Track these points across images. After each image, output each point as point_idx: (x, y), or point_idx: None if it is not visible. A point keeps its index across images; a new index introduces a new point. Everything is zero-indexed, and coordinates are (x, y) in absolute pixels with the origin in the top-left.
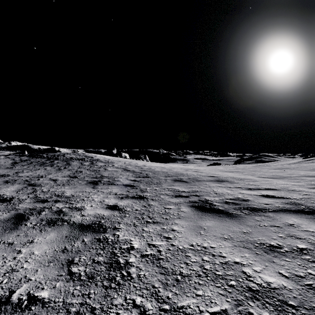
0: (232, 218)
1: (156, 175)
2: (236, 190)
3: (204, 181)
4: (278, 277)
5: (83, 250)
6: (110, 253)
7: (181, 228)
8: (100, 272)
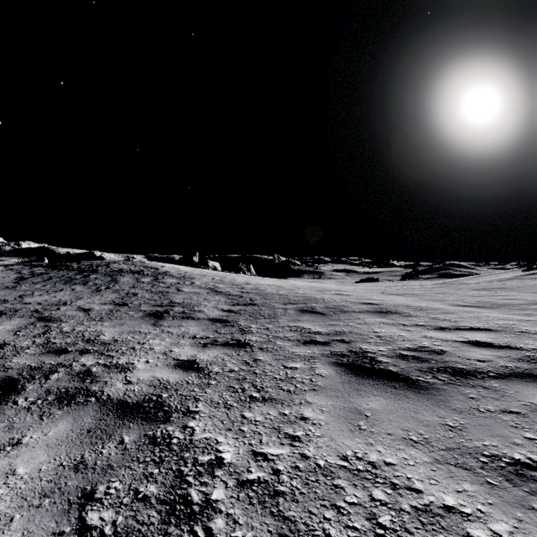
0: (418, 392)
1: (267, 301)
2: (417, 331)
3: (354, 312)
4: None
5: (118, 465)
6: (172, 474)
7: (319, 413)
8: (147, 527)
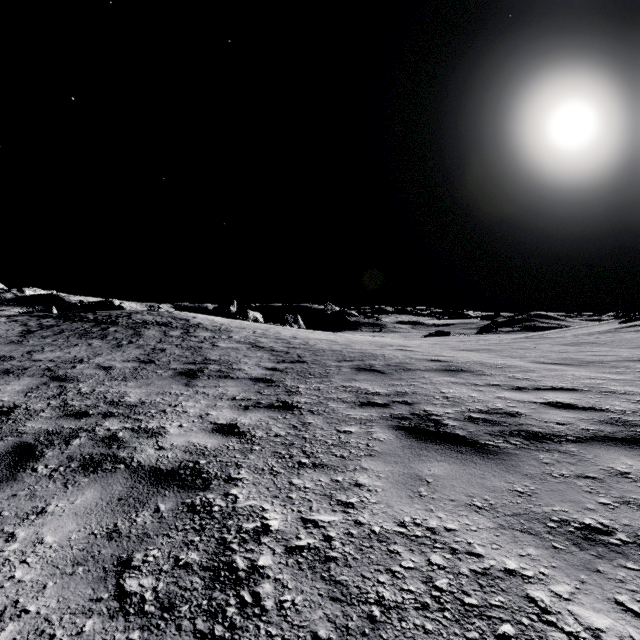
0: (487, 457)
1: (318, 358)
2: (490, 392)
3: (419, 371)
4: (617, 614)
5: (155, 533)
6: (214, 541)
7: (375, 479)
8: (190, 593)
